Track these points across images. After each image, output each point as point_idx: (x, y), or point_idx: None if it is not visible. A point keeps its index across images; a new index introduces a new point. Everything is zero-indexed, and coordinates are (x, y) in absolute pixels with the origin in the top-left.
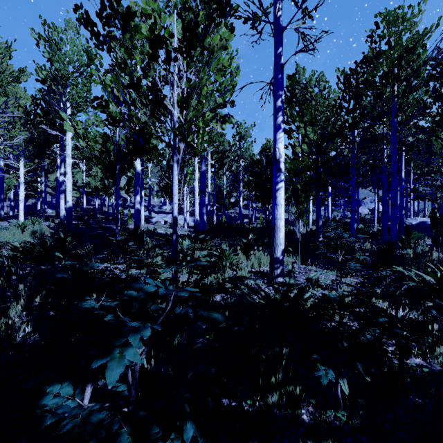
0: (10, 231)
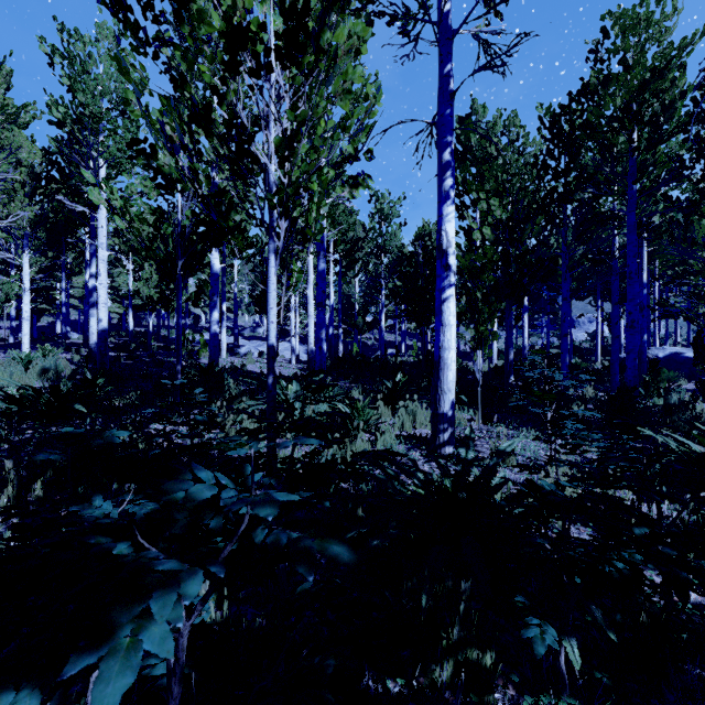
0: (4, 369)
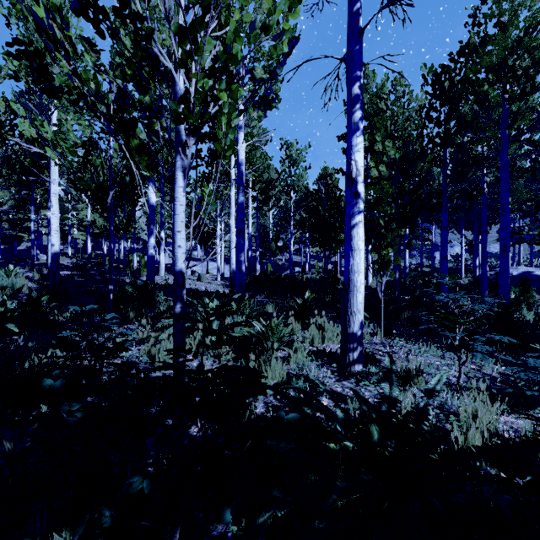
0: None
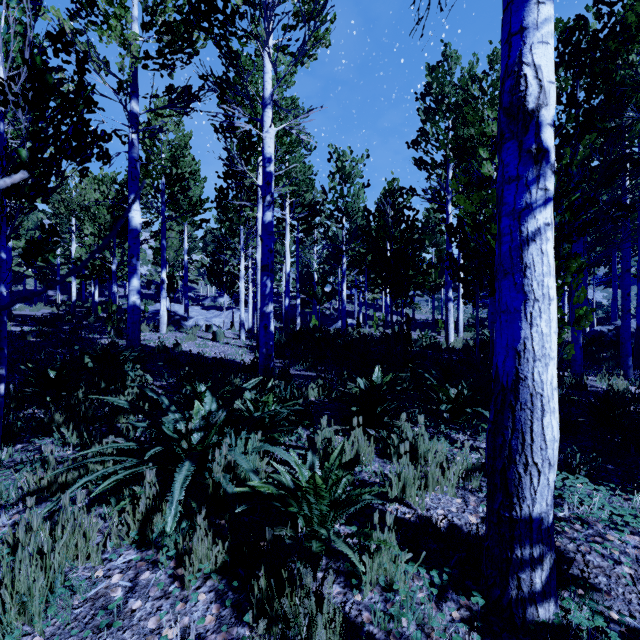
0: None
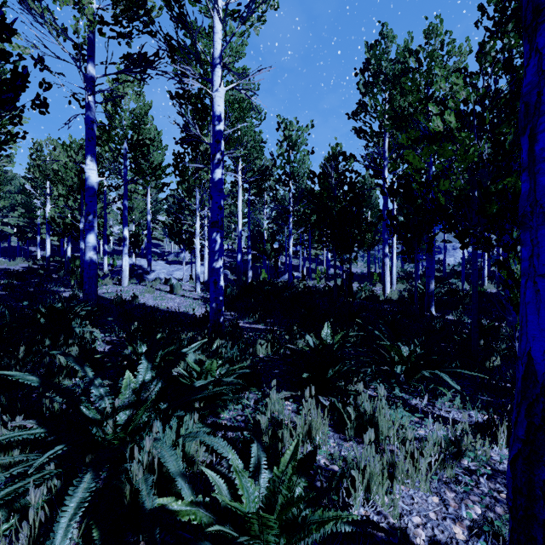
0: None
